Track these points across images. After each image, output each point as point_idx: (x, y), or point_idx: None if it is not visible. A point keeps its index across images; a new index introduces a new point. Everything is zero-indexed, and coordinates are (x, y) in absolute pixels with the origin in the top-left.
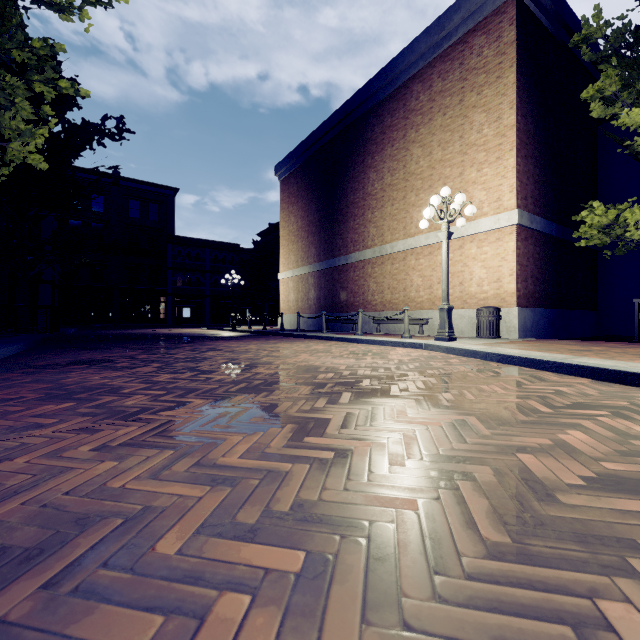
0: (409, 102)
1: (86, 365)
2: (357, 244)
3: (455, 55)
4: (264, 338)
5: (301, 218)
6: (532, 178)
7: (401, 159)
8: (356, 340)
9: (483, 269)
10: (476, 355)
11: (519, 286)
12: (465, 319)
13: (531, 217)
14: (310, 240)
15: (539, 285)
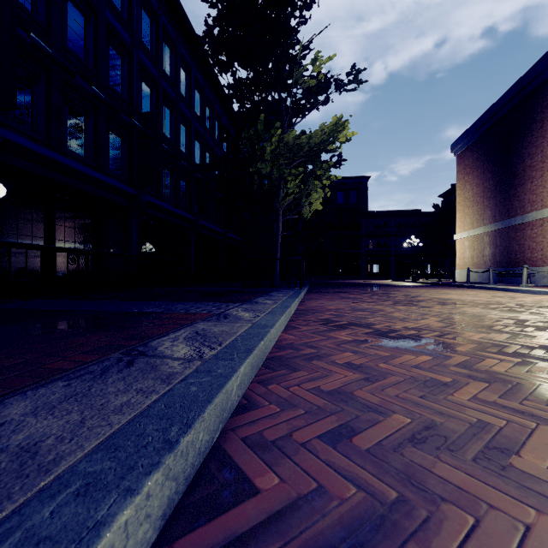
0: None
1: (341, 293)
2: (534, 204)
3: None
4: (434, 287)
5: (476, 185)
6: None
7: None
8: (512, 290)
9: None
10: None
11: None
12: None
13: None
14: (485, 204)
15: None
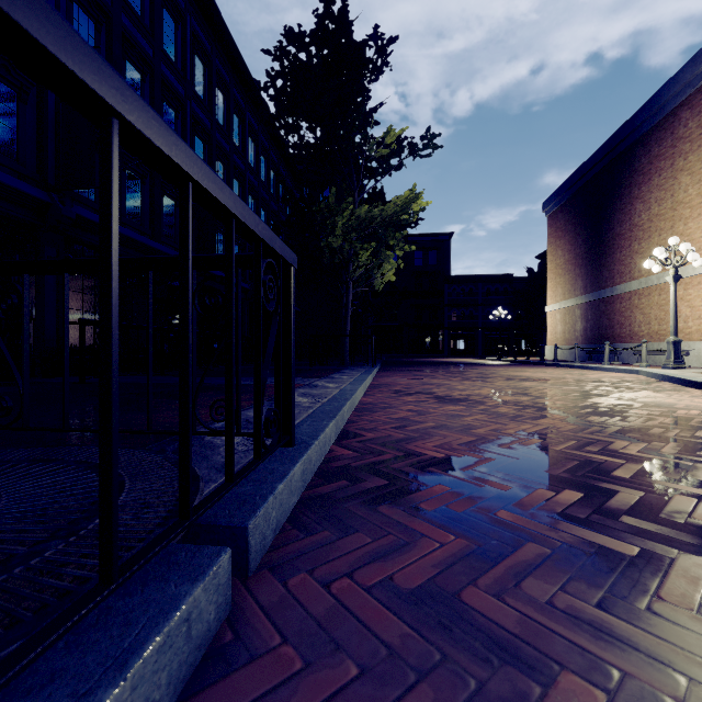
0: (677, 130)
1: (415, 371)
2: (623, 276)
3: None
4: (518, 365)
5: (568, 252)
6: None
7: (668, 188)
8: (591, 368)
9: None
10: (655, 376)
11: None
12: None
13: None
14: (576, 273)
15: None
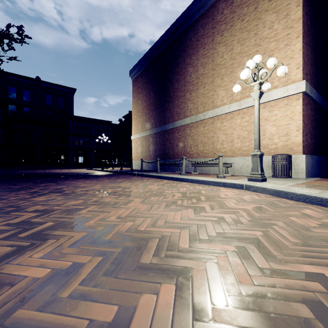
0: (216, 16)
1: None
2: (180, 115)
3: None
4: (116, 177)
5: (145, 101)
6: (309, 61)
7: (210, 56)
8: (182, 179)
9: (274, 127)
10: (325, 203)
11: (303, 139)
12: None
13: (311, 88)
14: (150, 114)
15: (312, 139)
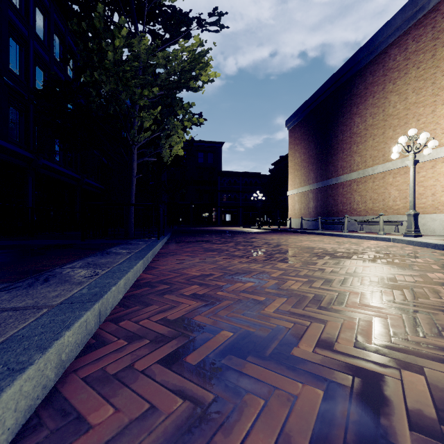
0: (387, 63)
1: (204, 242)
2: (345, 169)
3: (427, 22)
4: (279, 233)
5: (303, 154)
6: None
7: (380, 105)
8: (342, 235)
9: None
10: (428, 246)
11: None
12: (436, 221)
13: None
14: (310, 168)
15: None
